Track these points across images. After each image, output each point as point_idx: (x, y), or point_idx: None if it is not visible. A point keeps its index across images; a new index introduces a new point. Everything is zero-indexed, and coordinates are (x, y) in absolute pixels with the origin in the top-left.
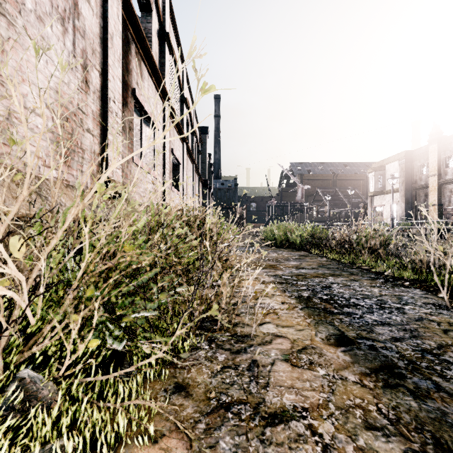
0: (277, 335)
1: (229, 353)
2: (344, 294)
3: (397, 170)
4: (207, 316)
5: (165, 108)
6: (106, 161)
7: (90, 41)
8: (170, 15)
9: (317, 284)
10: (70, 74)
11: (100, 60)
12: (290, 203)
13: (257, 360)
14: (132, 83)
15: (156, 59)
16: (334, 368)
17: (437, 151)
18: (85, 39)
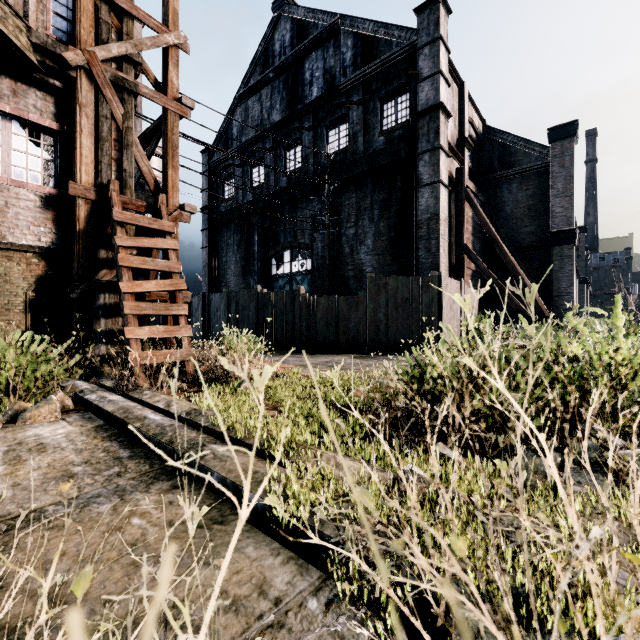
0: None
1: None
2: None
3: None
4: None
5: None
6: None
7: None
8: None
9: None
10: None
11: None
12: None
13: None
14: None
15: None
16: None
17: None
18: None
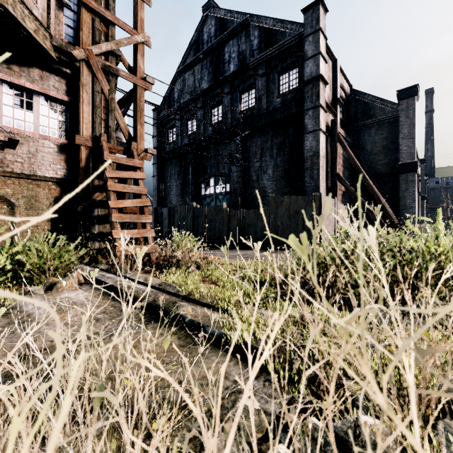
0: None
1: None
2: None
3: None
4: None
5: None
6: None
7: None
8: None
9: None
10: None
11: None
12: None
13: None
14: None
15: None
16: None
17: None
18: None
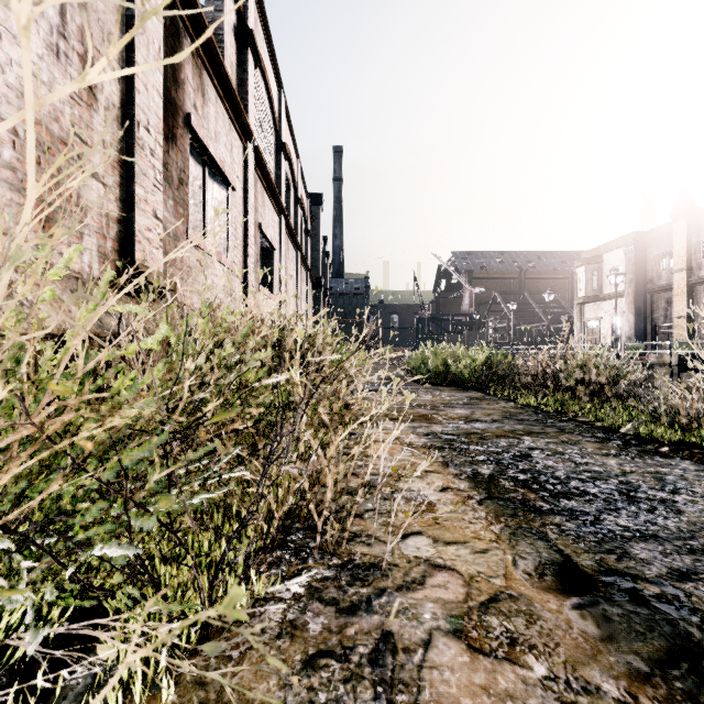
0: (436, 565)
1: (334, 613)
2: (556, 471)
3: (622, 263)
4: (212, 621)
5: (247, 155)
6: (131, 232)
7: (99, 16)
8: (258, 4)
9: (504, 450)
10: (54, 68)
11: (121, 54)
12: (452, 315)
13: (393, 633)
14: (184, 104)
15: (231, 72)
16: (565, 657)
17: (685, 232)
18: (89, 11)
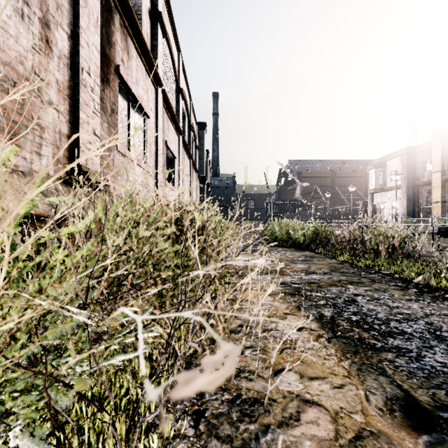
0: (306, 400)
1: None
2: (377, 313)
3: (398, 167)
4: None
5: (157, 95)
6: (77, 144)
7: None
8: None
9: (337, 296)
10: (19, 25)
11: (70, 20)
12: (289, 200)
13: None
14: (115, 58)
15: (147, 40)
16: None
17: (440, 147)
18: None
